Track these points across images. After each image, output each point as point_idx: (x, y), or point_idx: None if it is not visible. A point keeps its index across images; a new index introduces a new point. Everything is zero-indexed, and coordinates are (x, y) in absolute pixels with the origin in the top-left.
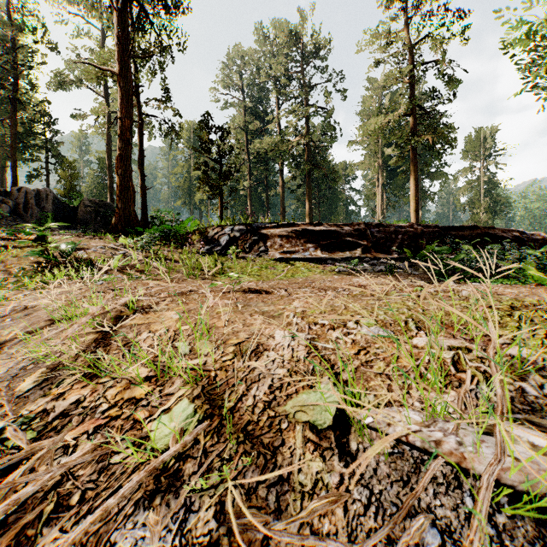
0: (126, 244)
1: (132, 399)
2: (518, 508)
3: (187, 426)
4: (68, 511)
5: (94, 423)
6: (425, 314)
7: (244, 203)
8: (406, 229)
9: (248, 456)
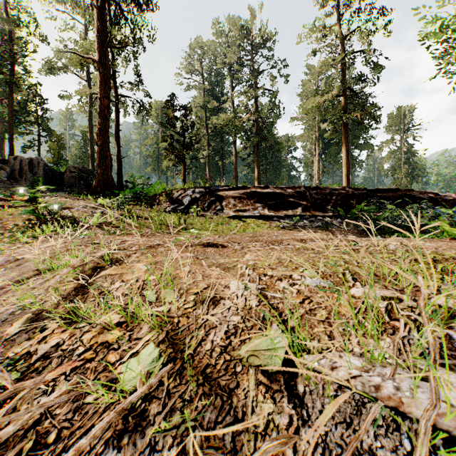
0: (104, 203)
1: (105, 343)
2: (452, 450)
3: (153, 368)
4: (45, 448)
5: (71, 365)
6: (359, 267)
7: (203, 169)
8: (339, 191)
9: (206, 398)
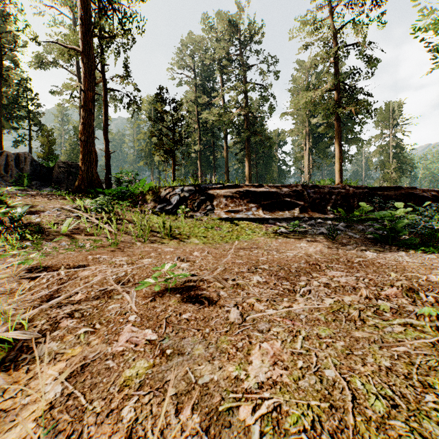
0: (82, 205)
1: None
2: None
3: None
4: None
5: None
6: None
7: (195, 164)
8: (339, 190)
9: None
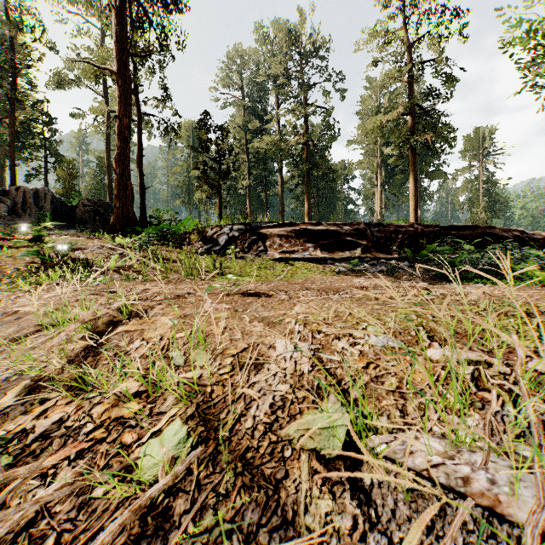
0: (124, 243)
1: (120, 418)
2: None
3: (179, 452)
4: None
5: (77, 447)
6: (435, 322)
7: (243, 203)
8: (406, 229)
9: (247, 491)
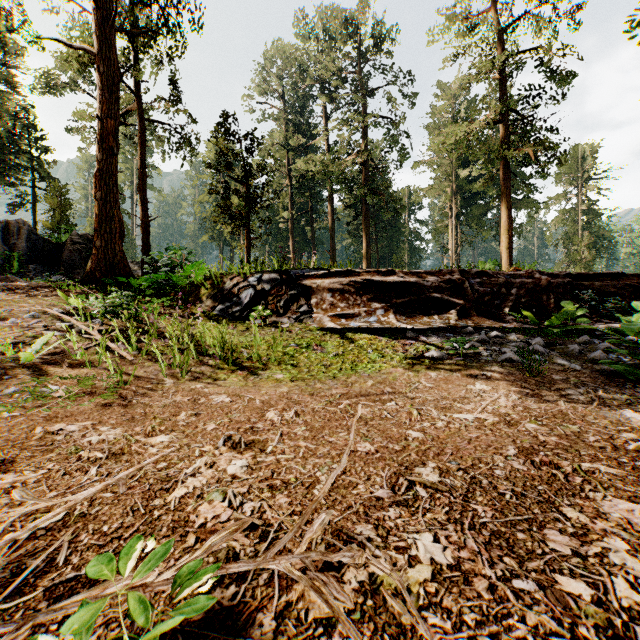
0: (79, 308)
1: None
2: None
3: None
4: None
5: None
6: None
7: (284, 238)
8: (522, 279)
9: None
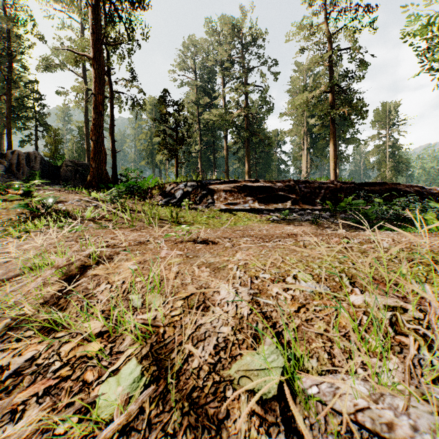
0: (98, 197)
1: (84, 357)
2: None
3: (133, 391)
4: None
5: (45, 384)
6: (355, 268)
7: (195, 163)
8: (328, 185)
9: (192, 430)
